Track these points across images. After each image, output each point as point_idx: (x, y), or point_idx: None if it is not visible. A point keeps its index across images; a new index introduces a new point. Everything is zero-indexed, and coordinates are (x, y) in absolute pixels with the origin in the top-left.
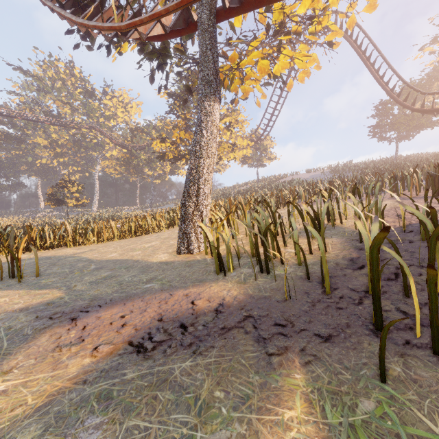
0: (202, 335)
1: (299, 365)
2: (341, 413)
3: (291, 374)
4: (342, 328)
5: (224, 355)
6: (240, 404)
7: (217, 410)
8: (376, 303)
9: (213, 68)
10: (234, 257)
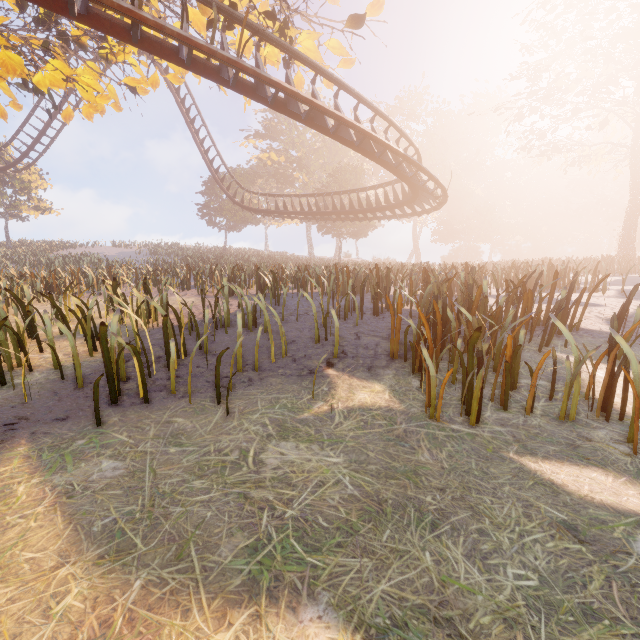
0: None
1: (25, 443)
2: (56, 453)
3: (15, 450)
4: (83, 409)
5: None
6: None
7: None
8: (111, 380)
9: None
10: None
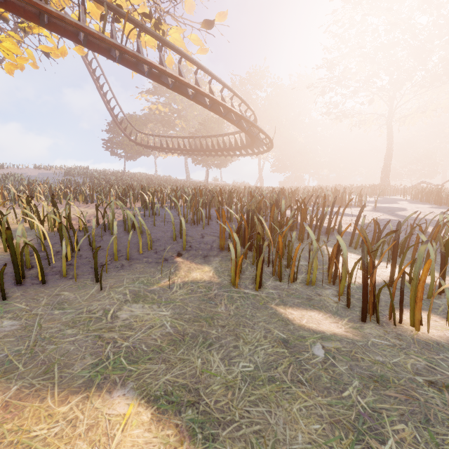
0: None
1: None
2: None
3: None
4: None
5: None
6: None
7: None
8: (16, 268)
9: None
10: None
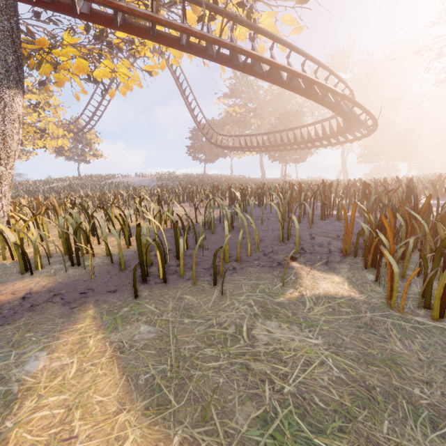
0: (8, 315)
1: (92, 307)
2: (111, 316)
3: (86, 312)
4: (125, 285)
5: (33, 318)
6: (47, 333)
7: (29, 340)
8: (142, 266)
9: (14, 55)
10: (43, 258)
